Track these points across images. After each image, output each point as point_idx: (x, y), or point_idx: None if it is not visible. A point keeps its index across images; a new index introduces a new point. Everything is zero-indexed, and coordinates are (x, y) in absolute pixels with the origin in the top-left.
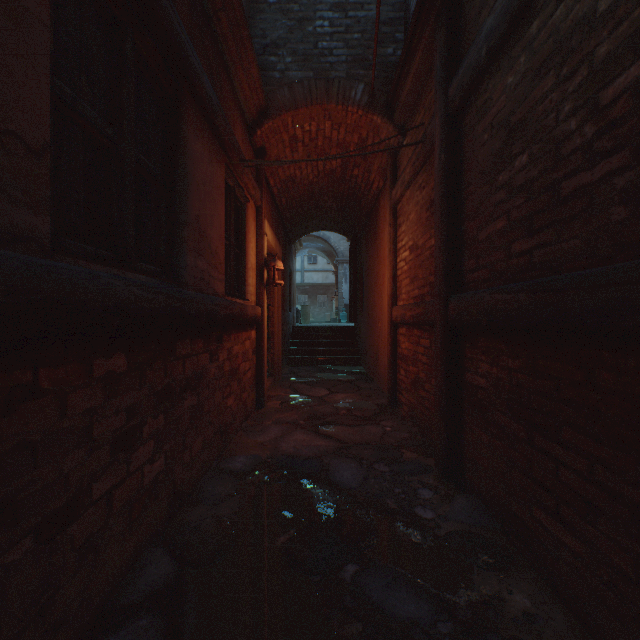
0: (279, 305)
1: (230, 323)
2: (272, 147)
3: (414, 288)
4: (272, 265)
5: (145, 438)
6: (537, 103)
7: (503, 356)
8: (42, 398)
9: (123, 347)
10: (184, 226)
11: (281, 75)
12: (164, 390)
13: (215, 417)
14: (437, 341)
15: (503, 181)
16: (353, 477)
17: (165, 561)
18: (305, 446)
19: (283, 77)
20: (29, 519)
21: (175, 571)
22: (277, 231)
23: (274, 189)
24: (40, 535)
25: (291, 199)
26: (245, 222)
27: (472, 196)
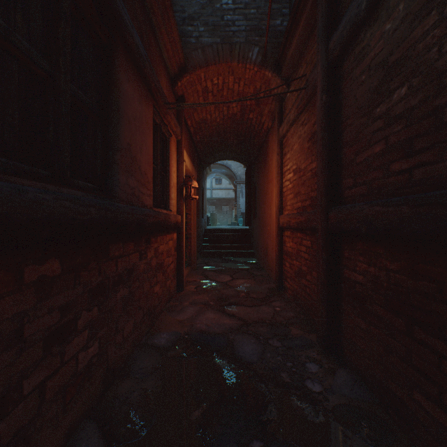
0: (195, 214)
1: (156, 228)
2: (189, 96)
3: (297, 201)
4: (189, 184)
5: (79, 330)
6: (417, 41)
7: (381, 258)
8: None
9: (56, 253)
10: (117, 151)
11: (196, 40)
12: (98, 286)
13: (144, 302)
14: (319, 243)
15: (381, 112)
16: (253, 352)
17: (95, 437)
18: (214, 324)
19: (197, 42)
20: None
21: None
22: (193, 159)
23: (191, 128)
24: None
25: (203, 136)
26: (169, 151)
27: (350, 127)
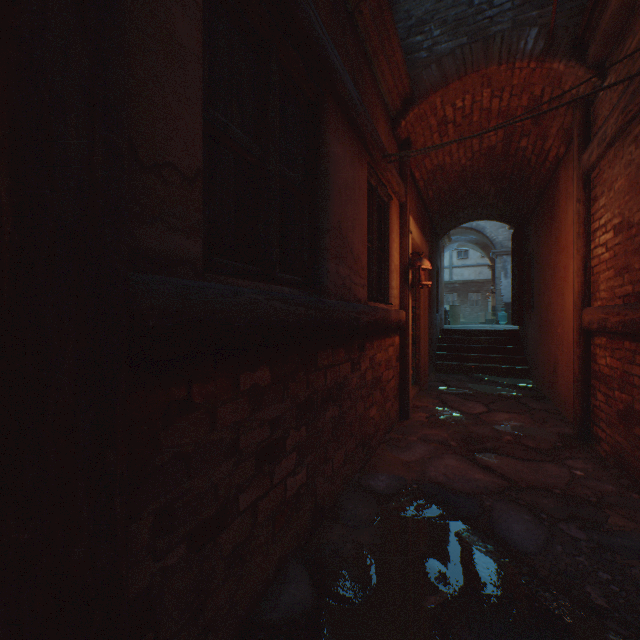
0: (425, 307)
1: (372, 330)
2: (417, 136)
3: (623, 283)
4: (417, 265)
5: (287, 450)
6: None
7: None
8: (194, 412)
9: (266, 360)
10: (325, 233)
11: (427, 53)
12: (305, 402)
13: (356, 428)
14: None
15: None
16: (527, 535)
17: (304, 583)
18: (458, 476)
19: (430, 54)
20: (183, 526)
21: (313, 599)
22: (422, 227)
23: (419, 182)
24: (193, 542)
25: (438, 190)
26: (388, 222)
27: None
